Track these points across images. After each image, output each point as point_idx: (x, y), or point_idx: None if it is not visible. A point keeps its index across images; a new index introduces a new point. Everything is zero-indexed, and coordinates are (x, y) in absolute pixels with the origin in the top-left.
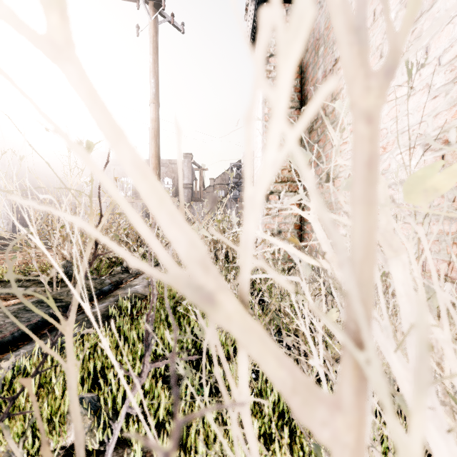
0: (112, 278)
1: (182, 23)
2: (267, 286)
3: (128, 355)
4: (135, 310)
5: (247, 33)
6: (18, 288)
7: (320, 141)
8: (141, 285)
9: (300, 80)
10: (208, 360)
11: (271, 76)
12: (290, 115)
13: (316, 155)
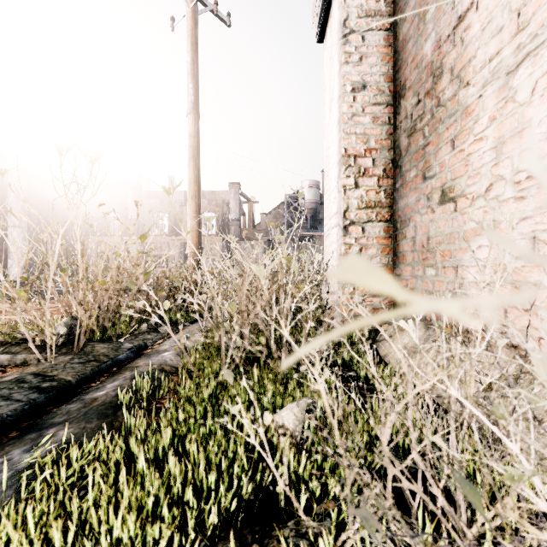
0: (133, 341)
1: (228, 13)
2: (351, 356)
3: (131, 504)
4: (154, 403)
5: (315, 11)
6: (2, 355)
7: (428, 145)
8: (172, 351)
9: (392, 65)
10: (277, 506)
11: (352, 60)
12: (378, 114)
13: (422, 166)
